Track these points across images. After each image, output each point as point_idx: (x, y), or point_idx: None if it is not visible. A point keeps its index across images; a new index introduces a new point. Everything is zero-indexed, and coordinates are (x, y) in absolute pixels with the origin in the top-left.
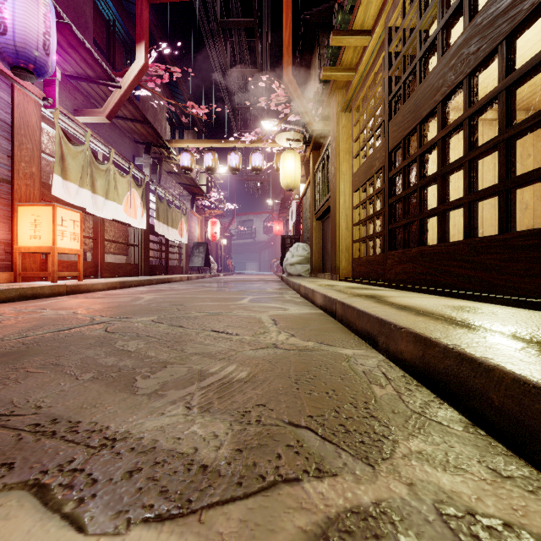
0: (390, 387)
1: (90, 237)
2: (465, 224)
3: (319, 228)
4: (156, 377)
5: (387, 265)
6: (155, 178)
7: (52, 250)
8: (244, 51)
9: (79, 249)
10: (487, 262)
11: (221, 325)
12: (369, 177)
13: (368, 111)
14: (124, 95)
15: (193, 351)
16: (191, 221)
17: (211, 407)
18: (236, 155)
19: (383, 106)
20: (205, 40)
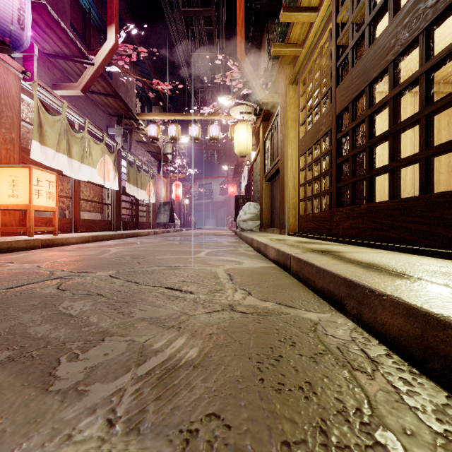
0: (380, 377)
1: (67, 196)
2: (421, 179)
3: (268, 189)
4: (86, 357)
5: (334, 220)
6: (126, 146)
7: (29, 208)
8: (203, 37)
9: (54, 207)
10: (449, 217)
11: (177, 281)
12: (316, 141)
13: (314, 81)
14: (97, 72)
15: (141, 315)
16: (158, 183)
17: (143, 421)
18: (196, 126)
19: (329, 75)
20: (169, 26)
